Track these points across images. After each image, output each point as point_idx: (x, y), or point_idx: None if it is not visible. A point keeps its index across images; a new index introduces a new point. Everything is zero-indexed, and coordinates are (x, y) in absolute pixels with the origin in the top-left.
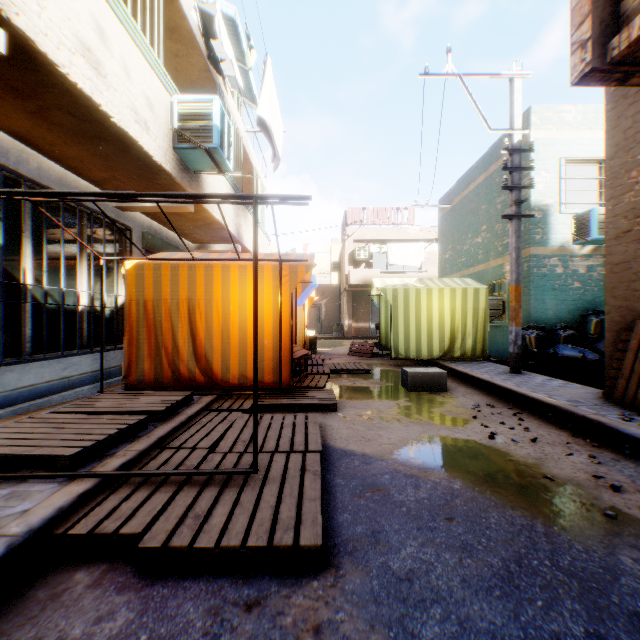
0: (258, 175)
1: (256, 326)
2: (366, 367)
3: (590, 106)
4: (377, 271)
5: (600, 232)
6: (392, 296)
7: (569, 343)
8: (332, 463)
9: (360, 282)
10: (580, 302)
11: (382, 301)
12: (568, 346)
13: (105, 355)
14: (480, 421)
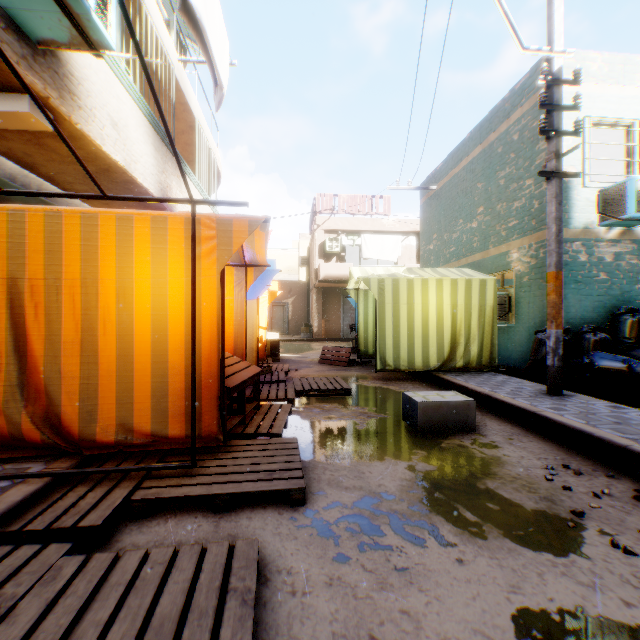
0: (203, 132)
1: None
2: (345, 385)
3: (618, 56)
4: (350, 265)
5: (639, 208)
6: (377, 288)
7: (602, 349)
8: None
9: (331, 277)
10: (606, 298)
11: (360, 297)
12: (607, 354)
13: None
14: (596, 526)
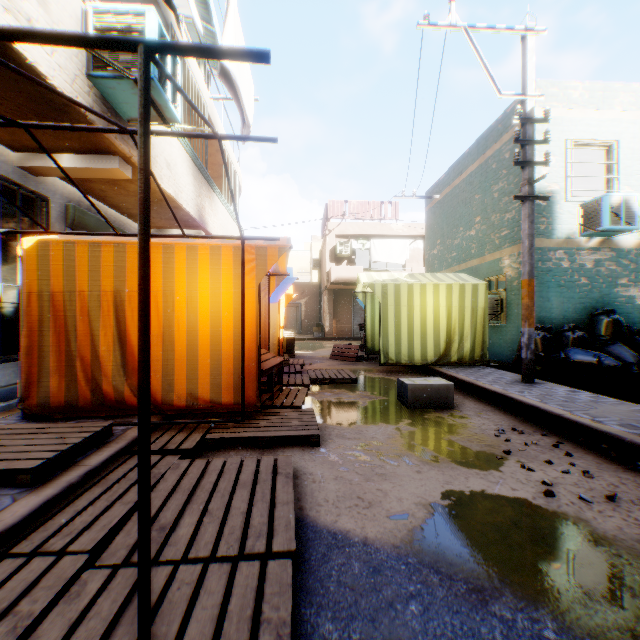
0: (228, 154)
1: (145, 333)
2: (352, 375)
3: (598, 83)
4: (360, 268)
5: (612, 221)
6: (381, 292)
7: (579, 346)
8: (314, 569)
9: (342, 280)
10: (587, 300)
11: (368, 299)
12: (581, 349)
13: (1, 368)
14: (516, 459)
